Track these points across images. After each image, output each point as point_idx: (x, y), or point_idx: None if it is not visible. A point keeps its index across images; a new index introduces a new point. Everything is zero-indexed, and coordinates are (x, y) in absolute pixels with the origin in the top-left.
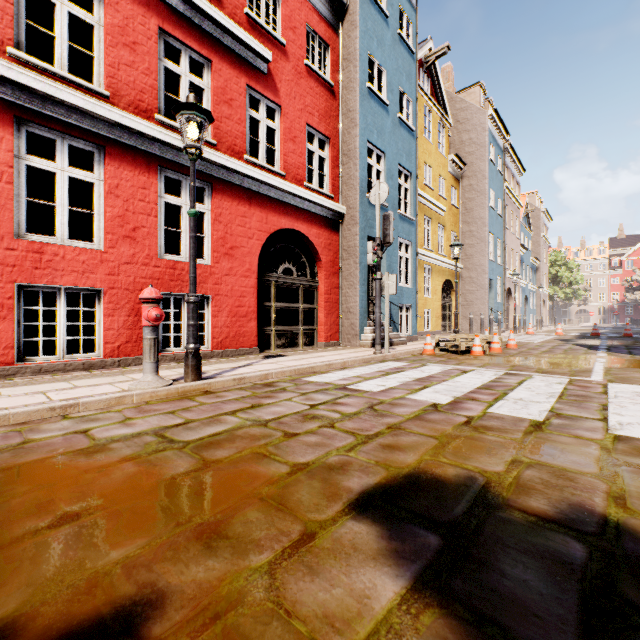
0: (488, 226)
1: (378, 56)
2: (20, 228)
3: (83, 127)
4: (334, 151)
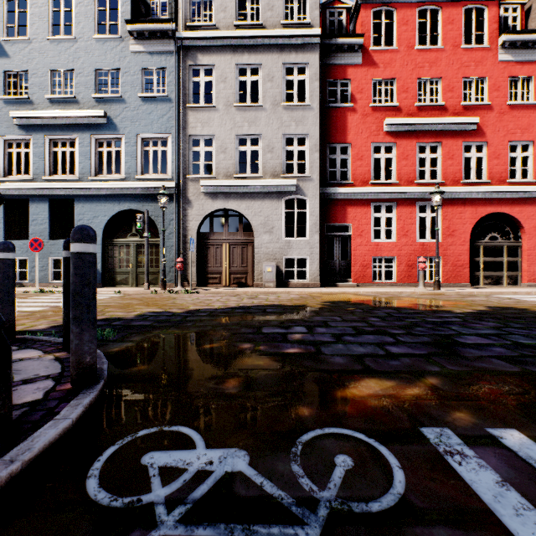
0: None
1: None
2: (372, 238)
3: (390, 198)
4: None
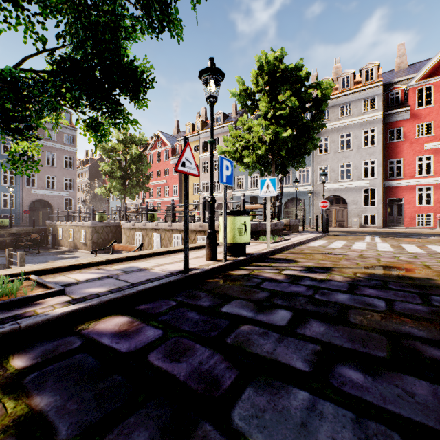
0: None
1: None
2: (416, 204)
3: (428, 184)
4: None
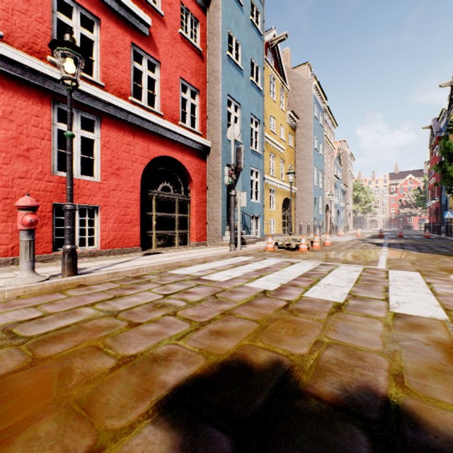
0: (313, 161)
1: (235, 33)
2: None
3: None
4: (203, 100)
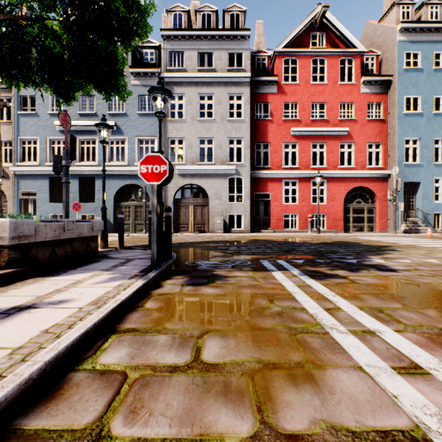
0: None
1: (413, 93)
2: (283, 202)
3: (294, 177)
4: (384, 147)
